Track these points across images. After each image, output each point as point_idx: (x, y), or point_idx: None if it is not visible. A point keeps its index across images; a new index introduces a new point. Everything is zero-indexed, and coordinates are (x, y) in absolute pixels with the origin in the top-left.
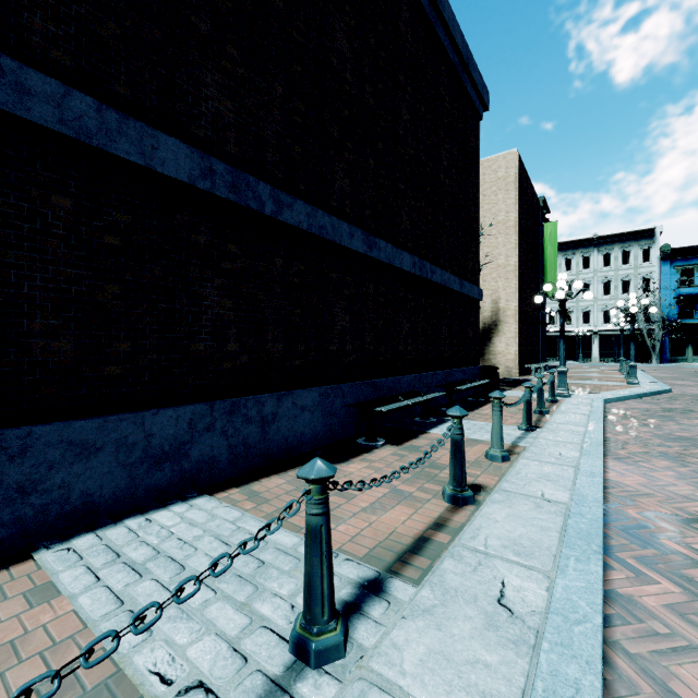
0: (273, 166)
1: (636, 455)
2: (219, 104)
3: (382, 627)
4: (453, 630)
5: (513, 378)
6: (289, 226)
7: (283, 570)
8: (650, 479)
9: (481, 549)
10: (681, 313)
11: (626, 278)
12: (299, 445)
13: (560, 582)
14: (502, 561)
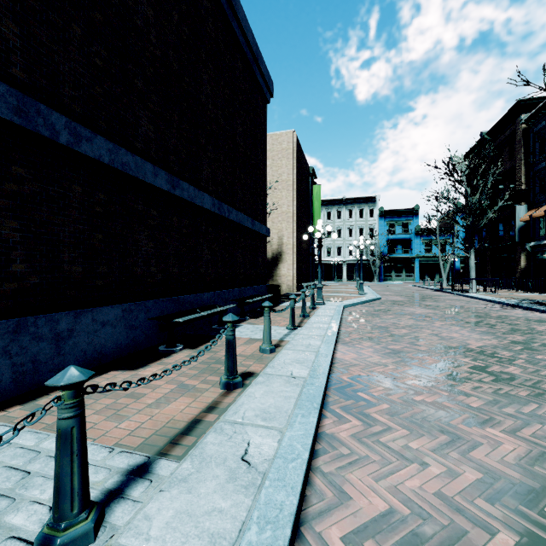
0: (70, 99)
1: (355, 340)
2: (1, 24)
3: (139, 504)
4: (201, 490)
5: (292, 293)
6: (89, 158)
7: (49, 476)
8: (359, 354)
9: (239, 420)
10: (389, 250)
11: (361, 227)
12: (100, 357)
13: (288, 434)
14: (252, 427)
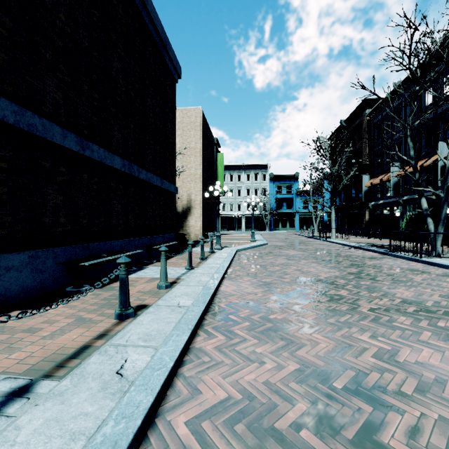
0: None
1: (238, 276)
2: None
3: (12, 418)
4: (73, 401)
5: (198, 241)
6: None
7: None
8: (239, 287)
9: (123, 343)
10: (277, 207)
11: (256, 188)
12: (4, 299)
13: (161, 350)
14: (133, 347)
